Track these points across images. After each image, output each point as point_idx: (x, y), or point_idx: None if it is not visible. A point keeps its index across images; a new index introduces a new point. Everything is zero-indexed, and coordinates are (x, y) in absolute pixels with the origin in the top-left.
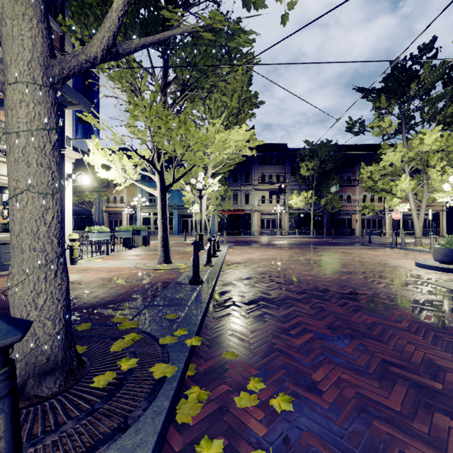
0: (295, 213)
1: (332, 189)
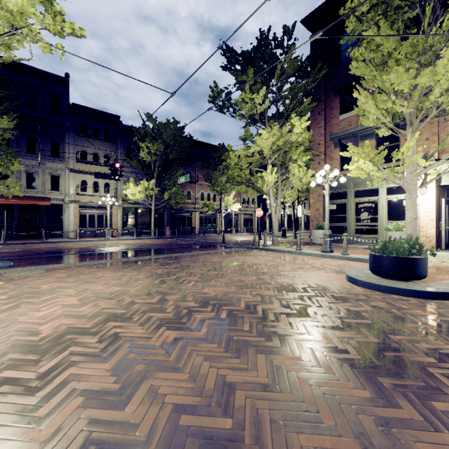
0: (131, 207)
1: (180, 179)
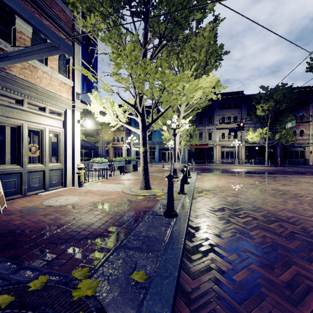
0: (250, 146)
1: (287, 125)
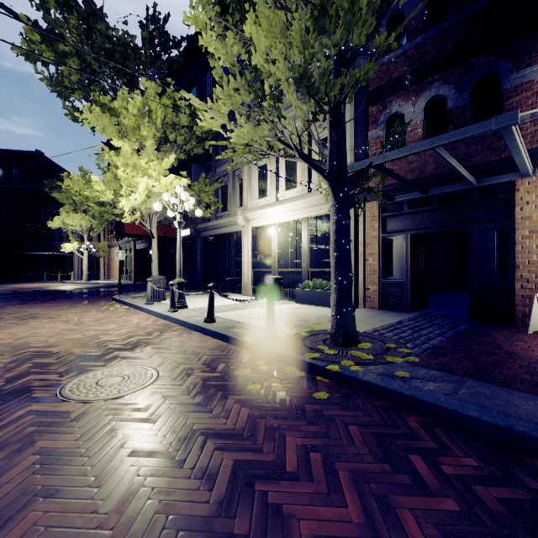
0: None
1: None
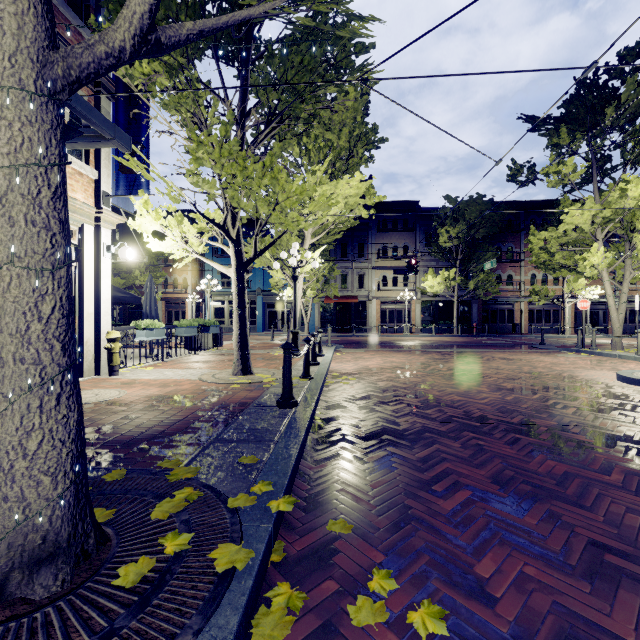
0: (431, 301)
1: (485, 266)
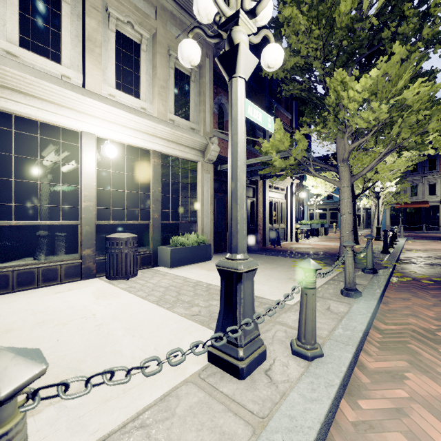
0: None
1: None
